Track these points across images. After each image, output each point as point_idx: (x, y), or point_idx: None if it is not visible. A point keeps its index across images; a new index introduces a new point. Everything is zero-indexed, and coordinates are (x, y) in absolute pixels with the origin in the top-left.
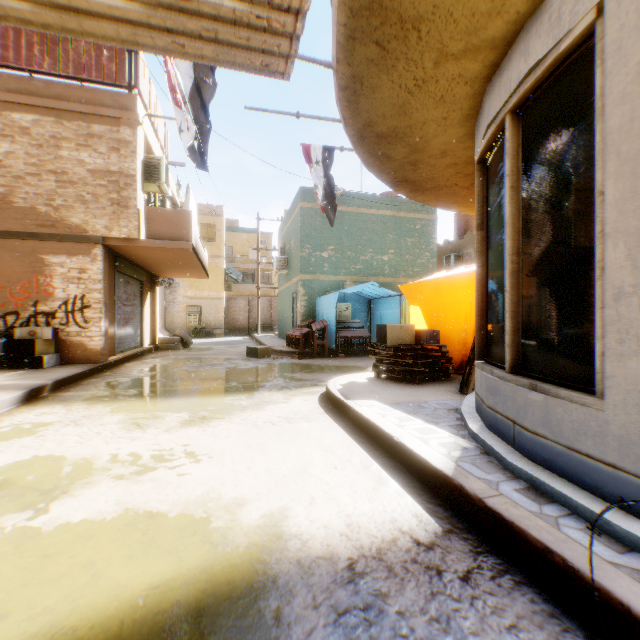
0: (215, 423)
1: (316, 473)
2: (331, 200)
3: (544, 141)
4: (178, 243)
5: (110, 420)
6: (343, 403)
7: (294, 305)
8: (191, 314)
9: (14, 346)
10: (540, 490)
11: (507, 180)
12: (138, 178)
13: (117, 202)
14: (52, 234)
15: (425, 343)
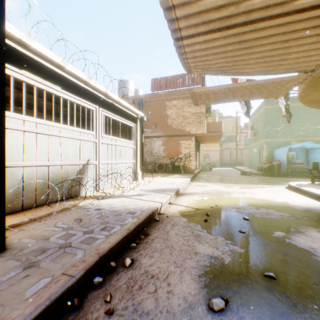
0: (251, 189)
1: (292, 199)
2: (287, 112)
3: None
4: (218, 133)
5: (219, 186)
6: (297, 188)
7: (260, 153)
8: (206, 157)
9: (174, 167)
10: None
11: None
12: (205, 113)
13: (198, 122)
14: (181, 134)
15: None
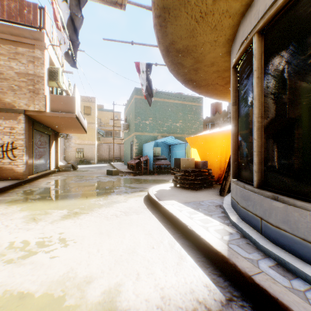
0: (82, 216)
1: (141, 252)
2: (150, 92)
3: (280, 47)
4: (68, 114)
5: (18, 216)
6: (157, 202)
7: (131, 148)
8: (78, 152)
9: None
10: (285, 267)
11: (255, 73)
12: (45, 78)
13: (33, 91)
14: None
15: (200, 168)
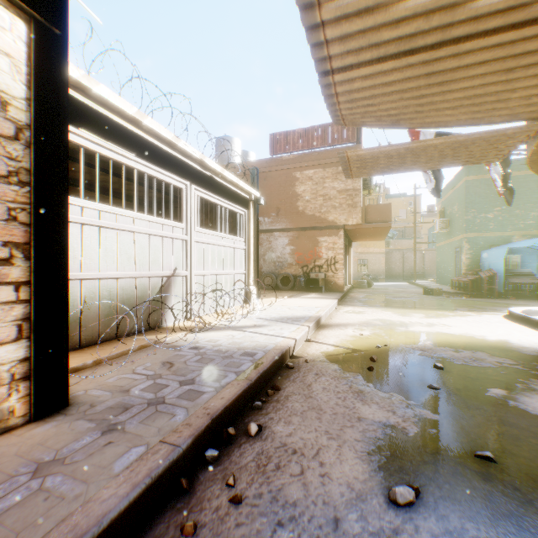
0: (443, 318)
1: (516, 335)
2: (506, 188)
3: None
4: (383, 224)
5: (387, 313)
6: (525, 317)
7: (456, 257)
8: (361, 265)
9: (309, 281)
10: None
11: None
12: (361, 190)
13: (350, 205)
14: (321, 226)
15: None
